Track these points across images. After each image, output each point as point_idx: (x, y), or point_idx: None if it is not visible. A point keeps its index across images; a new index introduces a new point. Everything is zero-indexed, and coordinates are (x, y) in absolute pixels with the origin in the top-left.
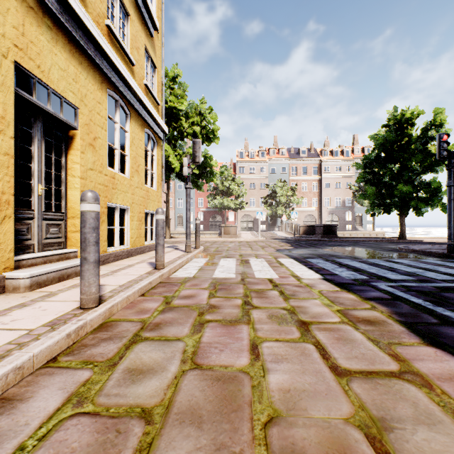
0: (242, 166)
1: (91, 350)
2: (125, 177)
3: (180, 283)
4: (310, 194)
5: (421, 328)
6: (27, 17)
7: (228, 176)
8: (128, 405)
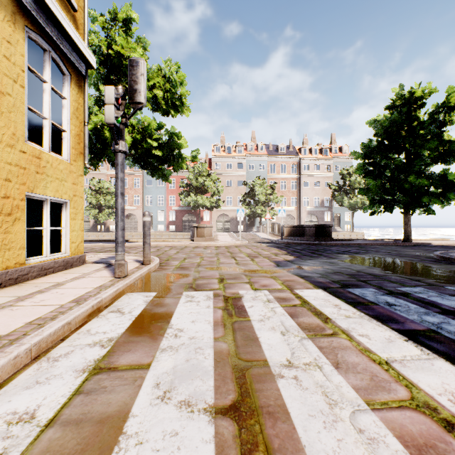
0: (219, 161)
1: None
2: None
3: None
4: (289, 193)
5: None
6: None
7: (202, 171)
8: None
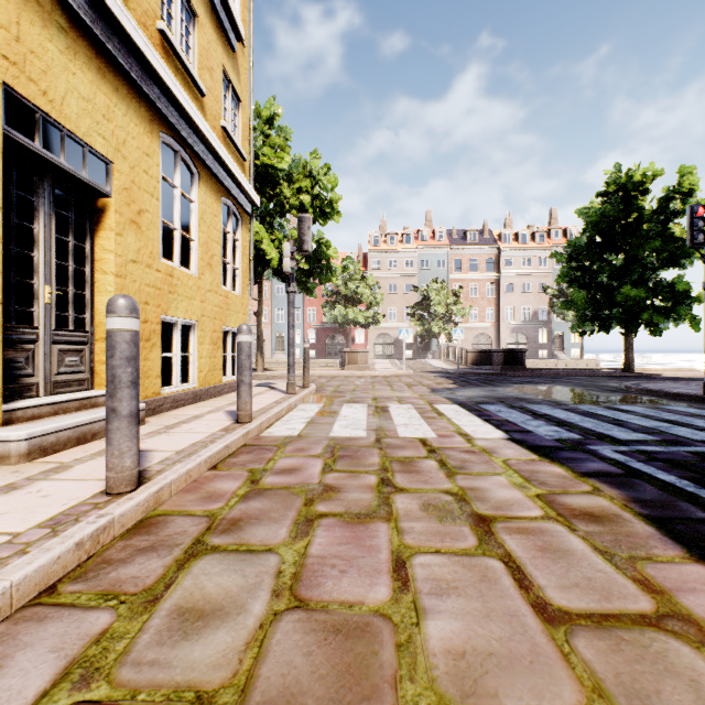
0: (377, 258)
1: (117, 571)
2: (191, 275)
3: (276, 446)
4: (482, 301)
5: (681, 529)
6: (24, 11)
7: (354, 273)
8: (171, 685)
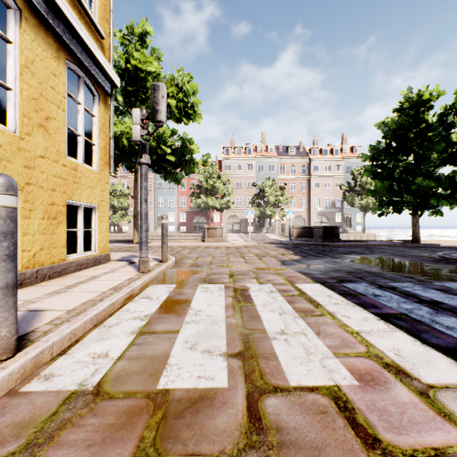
0: (228, 163)
1: None
2: (1, 129)
3: None
4: (299, 194)
5: None
6: None
7: (212, 173)
8: None
